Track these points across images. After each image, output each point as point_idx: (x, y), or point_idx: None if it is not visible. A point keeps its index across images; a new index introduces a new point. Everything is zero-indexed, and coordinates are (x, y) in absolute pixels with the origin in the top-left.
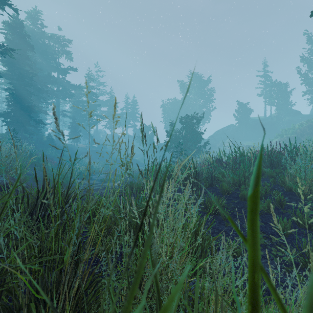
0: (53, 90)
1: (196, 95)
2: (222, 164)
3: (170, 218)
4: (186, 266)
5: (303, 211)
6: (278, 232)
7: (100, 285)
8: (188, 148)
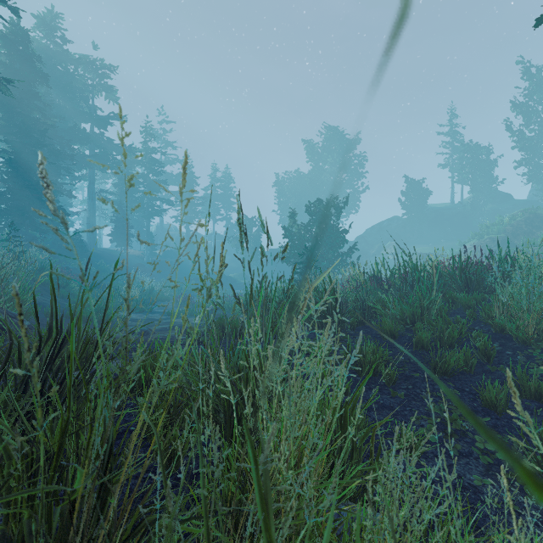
0: (83, 155)
1: (334, 166)
2: (381, 285)
3: (294, 390)
4: (329, 495)
5: (529, 369)
6: (524, 428)
7: (154, 531)
8: (320, 257)
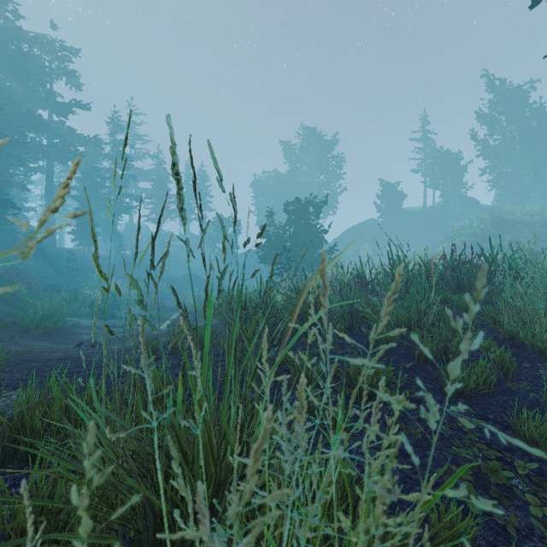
0: (40, 144)
1: (312, 167)
2: (366, 286)
3: None
4: None
5: None
6: None
7: None
8: (299, 258)
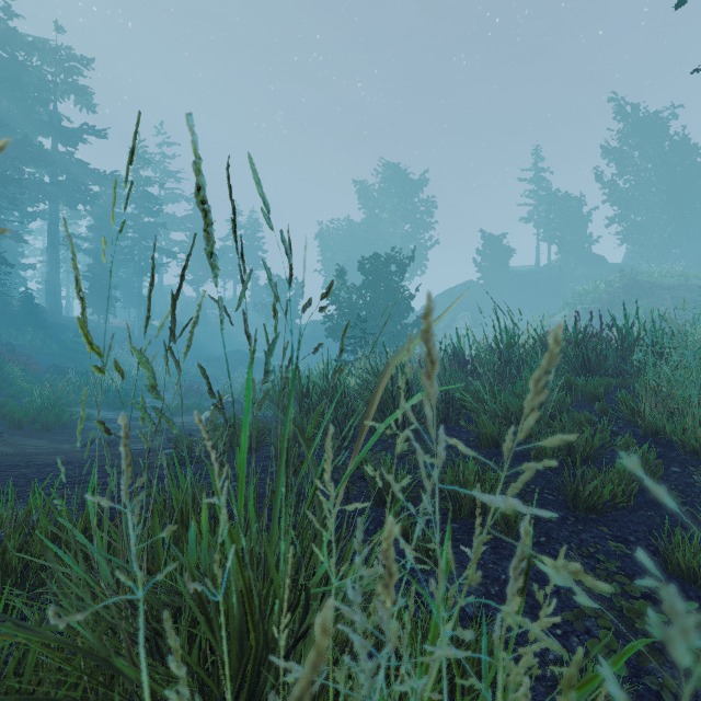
0: (40, 182)
1: (395, 214)
2: (465, 367)
3: None
4: None
5: None
6: None
7: None
8: (378, 330)
